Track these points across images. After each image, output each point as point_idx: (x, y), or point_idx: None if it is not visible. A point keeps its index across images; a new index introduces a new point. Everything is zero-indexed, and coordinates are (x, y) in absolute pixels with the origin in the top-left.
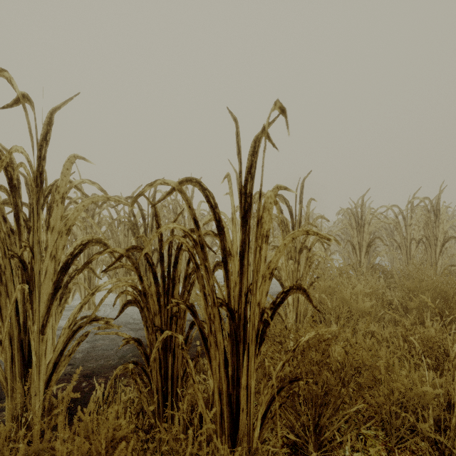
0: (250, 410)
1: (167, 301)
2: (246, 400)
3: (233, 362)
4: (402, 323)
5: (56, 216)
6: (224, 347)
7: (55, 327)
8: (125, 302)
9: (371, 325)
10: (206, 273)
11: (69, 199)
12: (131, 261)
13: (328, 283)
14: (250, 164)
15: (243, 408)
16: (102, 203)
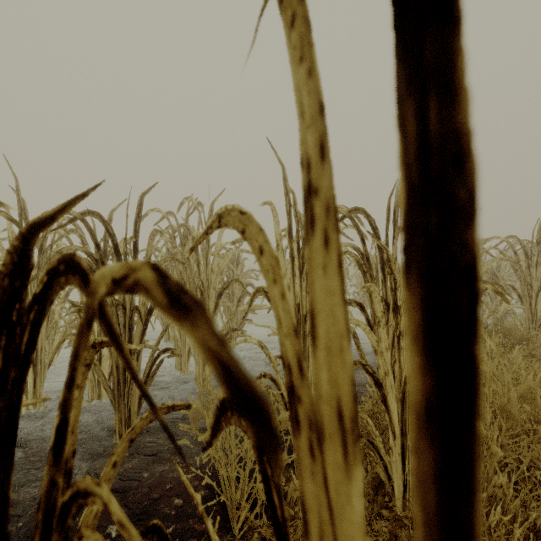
0: None
1: None
2: None
3: None
4: None
5: None
6: None
7: None
8: None
9: None
10: None
11: None
12: None
13: None
14: None
15: None
16: None
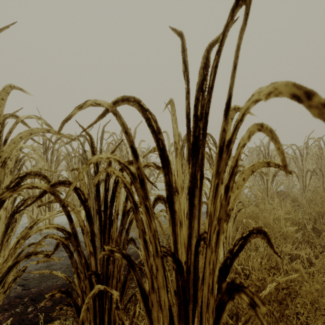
0: None
1: (103, 240)
2: None
3: None
4: None
5: None
6: (170, 308)
7: (0, 256)
8: None
9: (289, 245)
10: (146, 215)
11: None
12: (57, 199)
13: (252, 209)
14: (201, 78)
15: None
16: (57, 140)
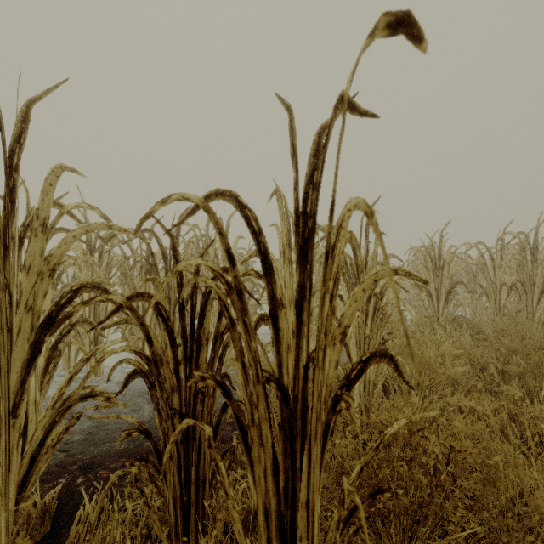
0: (313, 541)
1: (190, 371)
2: (305, 524)
3: (286, 467)
4: (509, 397)
5: (34, 251)
6: (273, 444)
7: (39, 403)
8: (131, 372)
9: (461, 396)
10: (245, 332)
11: (66, 231)
12: (135, 315)
13: (404, 342)
14: (312, 169)
15: (301, 536)
16: (111, 237)
